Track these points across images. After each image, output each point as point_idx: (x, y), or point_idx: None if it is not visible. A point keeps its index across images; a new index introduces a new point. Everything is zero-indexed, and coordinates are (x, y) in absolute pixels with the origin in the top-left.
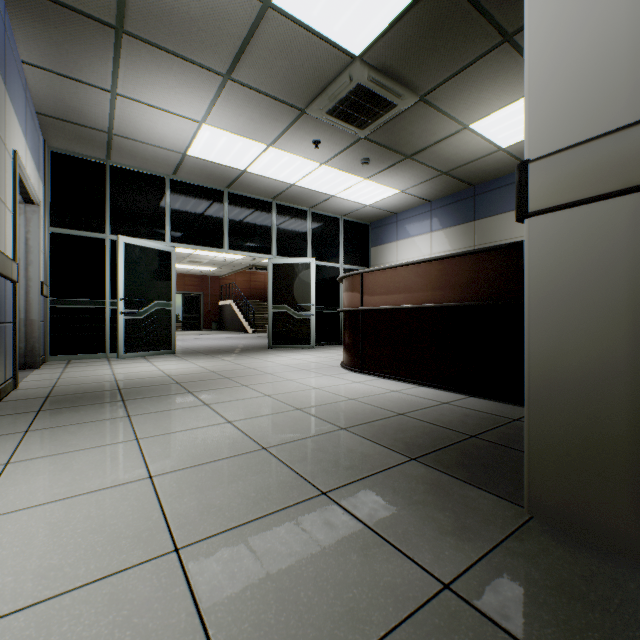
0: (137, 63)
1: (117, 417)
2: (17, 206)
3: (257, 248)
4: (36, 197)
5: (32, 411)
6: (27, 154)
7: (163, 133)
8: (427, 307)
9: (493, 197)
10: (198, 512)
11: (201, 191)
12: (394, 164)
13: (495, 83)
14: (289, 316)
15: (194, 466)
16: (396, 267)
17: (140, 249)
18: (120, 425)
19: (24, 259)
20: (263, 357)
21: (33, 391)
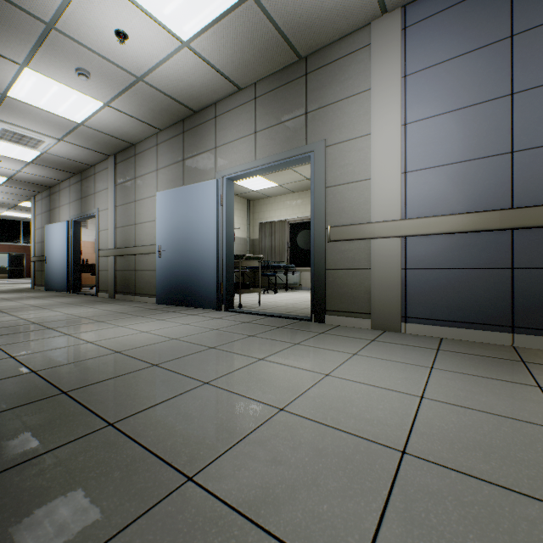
0: None
1: None
2: None
3: None
4: None
5: None
6: None
7: None
8: None
9: None
10: None
11: (10, 221)
12: None
13: None
14: None
15: None
16: None
17: None
18: None
19: None
20: None
21: None
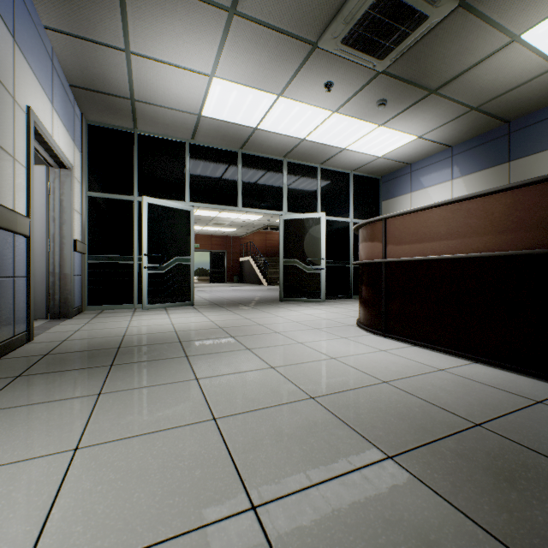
0: (142, 9)
1: (85, 395)
2: (31, 162)
3: (269, 205)
4: (66, 161)
5: (11, 376)
6: (54, 119)
7: (178, 93)
8: (487, 256)
9: (536, 131)
10: None
11: (217, 153)
12: (414, 103)
13: None
14: (299, 270)
15: None
16: (434, 207)
17: (162, 209)
18: (77, 412)
19: (58, 219)
20: (273, 311)
21: (41, 346)
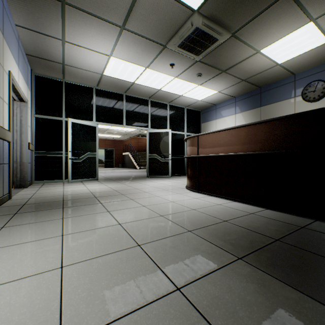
0: (74, 22)
1: (56, 219)
2: (11, 101)
3: (140, 124)
4: (25, 98)
5: (12, 213)
6: (19, 75)
7: (90, 63)
8: (238, 154)
9: (272, 93)
10: (85, 304)
11: (111, 94)
12: (215, 76)
13: (278, 22)
14: (157, 160)
15: (92, 258)
16: (218, 131)
17: (80, 125)
18: (56, 224)
19: (19, 130)
20: (143, 182)
21: (18, 201)
